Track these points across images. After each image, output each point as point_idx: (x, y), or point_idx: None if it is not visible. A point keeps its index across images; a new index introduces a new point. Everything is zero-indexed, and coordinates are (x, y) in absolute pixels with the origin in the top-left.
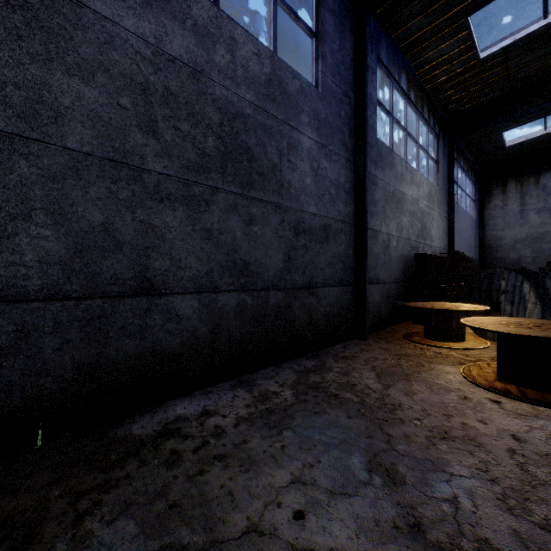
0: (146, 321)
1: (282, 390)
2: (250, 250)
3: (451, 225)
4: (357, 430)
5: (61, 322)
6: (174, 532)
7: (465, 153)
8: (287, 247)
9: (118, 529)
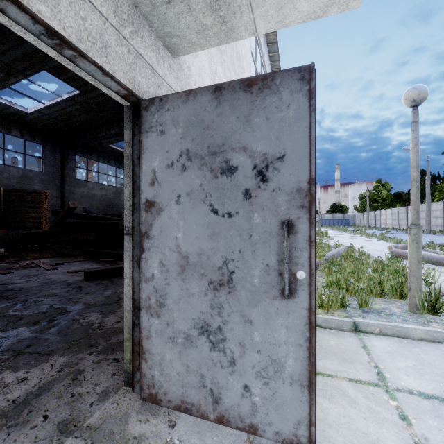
0: None
1: None
2: None
3: None
4: None
5: None
6: None
7: None
8: None
9: None
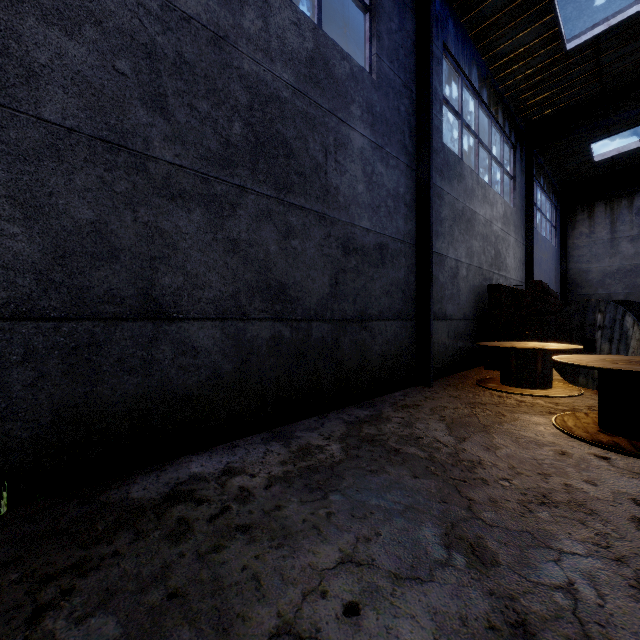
0: (152, 353)
1: (328, 444)
2: (287, 269)
3: (530, 254)
4: (427, 492)
5: (35, 349)
6: (171, 635)
7: (545, 170)
8: (334, 268)
9: (90, 631)
